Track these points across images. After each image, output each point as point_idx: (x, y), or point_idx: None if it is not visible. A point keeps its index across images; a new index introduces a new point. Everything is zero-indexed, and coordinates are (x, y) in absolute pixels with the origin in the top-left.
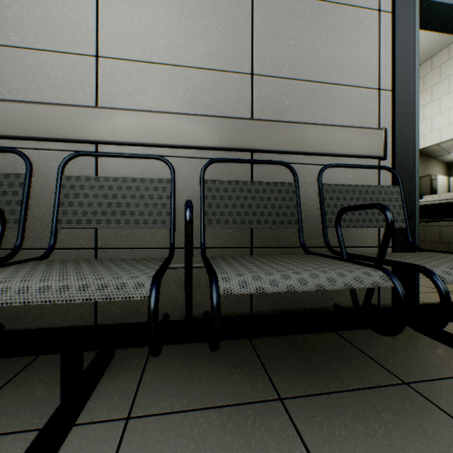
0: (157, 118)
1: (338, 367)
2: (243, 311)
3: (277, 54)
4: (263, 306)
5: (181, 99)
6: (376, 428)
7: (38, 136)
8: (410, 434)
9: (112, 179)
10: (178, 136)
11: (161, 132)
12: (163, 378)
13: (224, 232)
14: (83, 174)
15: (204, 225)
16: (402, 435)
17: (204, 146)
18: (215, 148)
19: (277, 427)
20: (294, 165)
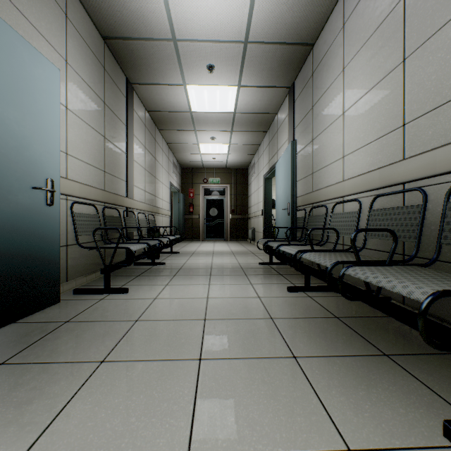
0: (356, 179)
1: (382, 337)
2: (398, 299)
3: (421, 96)
4: (411, 302)
5: (368, 163)
6: (332, 332)
7: (328, 199)
8: (334, 338)
9: (341, 213)
10: (363, 187)
11: (357, 186)
12: (331, 299)
13: (387, 242)
14: (340, 211)
15: (365, 236)
16: (332, 336)
17: (372, 189)
18: (377, 189)
19: (319, 314)
20: (435, 186)
